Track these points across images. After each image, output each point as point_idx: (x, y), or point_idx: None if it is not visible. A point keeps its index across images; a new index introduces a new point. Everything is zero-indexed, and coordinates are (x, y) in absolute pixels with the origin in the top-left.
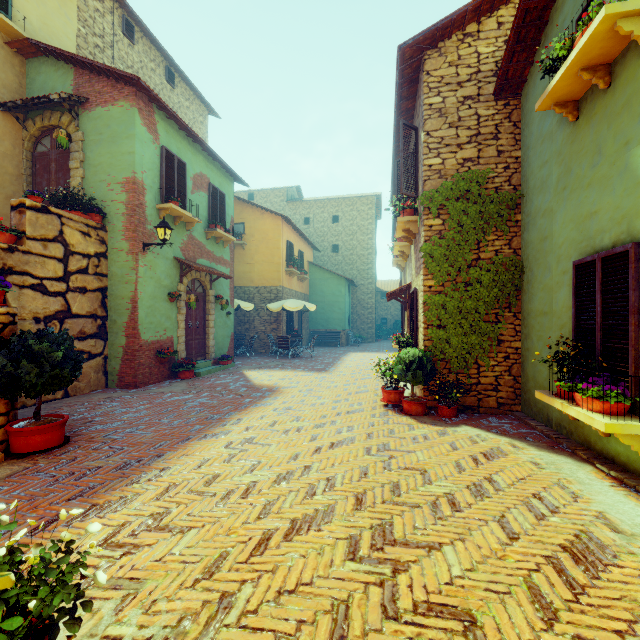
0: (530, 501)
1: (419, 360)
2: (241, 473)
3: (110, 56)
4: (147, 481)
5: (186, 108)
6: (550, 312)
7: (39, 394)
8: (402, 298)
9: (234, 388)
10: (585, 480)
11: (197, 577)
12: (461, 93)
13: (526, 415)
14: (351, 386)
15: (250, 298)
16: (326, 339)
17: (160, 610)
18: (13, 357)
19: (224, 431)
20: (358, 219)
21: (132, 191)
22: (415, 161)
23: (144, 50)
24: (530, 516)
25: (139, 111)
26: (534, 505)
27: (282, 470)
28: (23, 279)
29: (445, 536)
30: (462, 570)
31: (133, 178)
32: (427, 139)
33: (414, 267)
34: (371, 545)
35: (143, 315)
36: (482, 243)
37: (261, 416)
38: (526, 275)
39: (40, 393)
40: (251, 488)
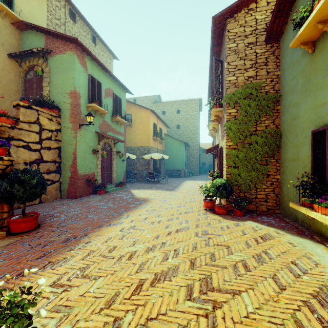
0: (290, 266)
1: (224, 185)
2: (128, 245)
3: (63, 29)
4: (78, 249)
5: (102, 55)
6: (297, 159)
7: (24, 202)
8: (214, 152)
9: (125, 199)
10: (321, 254)
11: (102, 307)
12: (246, 41)
13: (283, 215)
14: (187, 198)
15: (134, 152)
16: (173, 174)
17: (80, 327)
18: (11, 182)
19: (120, 222)
20: (190, 111)
21: (74, 97)
22: (221, 79)
23: (80, 26)
24: (291, 275)
25: (77, 56)
26: (292, 268)
27: (150, 244)
28: (18, 142)
29: (242, 286)
30: (253, 308)
31: (74, 90)
32: (228, 66)
33: (220, 135)
34: (200, 291)
35: (79, 161)
36: (258, 122)
37: (139, 214)
38: (283, 139)
39: (25, 201)
40: (133, 254)
